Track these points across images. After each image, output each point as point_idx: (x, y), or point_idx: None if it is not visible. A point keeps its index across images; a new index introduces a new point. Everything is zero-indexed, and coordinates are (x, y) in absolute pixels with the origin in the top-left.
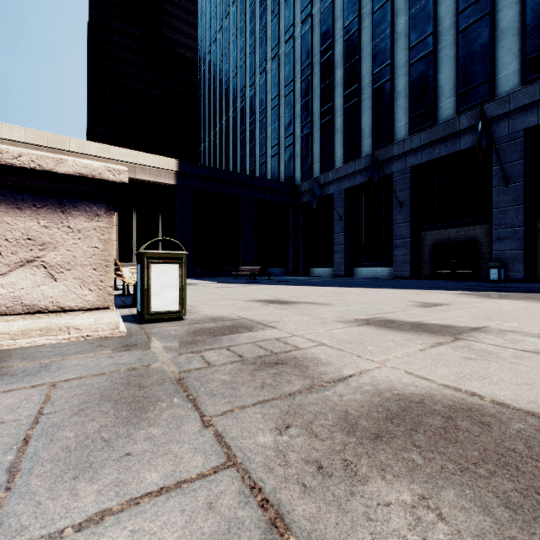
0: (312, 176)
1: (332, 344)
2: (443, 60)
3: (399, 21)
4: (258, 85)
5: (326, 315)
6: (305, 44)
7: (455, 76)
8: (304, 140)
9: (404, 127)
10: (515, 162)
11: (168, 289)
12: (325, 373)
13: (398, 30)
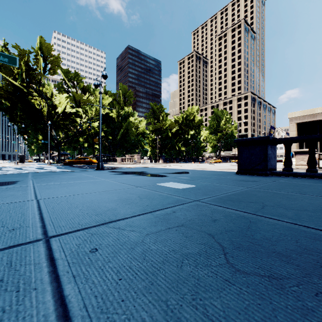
0: None
1: None
2: None
3: None
4: None
5: None
6: None
7: None
8: None
9: None
10: None
11: None
12: None
13: None
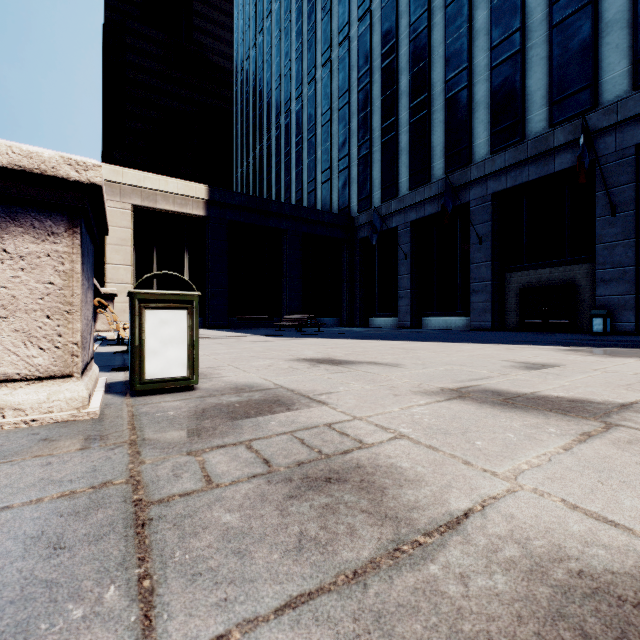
0: (371, 206)
1: (417, 436)
2: (533, 61)
3: (478, 15)
4: (306, 97)
5: (398, 381)
6: (362, 46)
7: (548, 81)
8: (361, 162)
9: (484, 145)
10: (623, 186)
11: (171, 346)
12: (417, 506)
13: (477, 26)
